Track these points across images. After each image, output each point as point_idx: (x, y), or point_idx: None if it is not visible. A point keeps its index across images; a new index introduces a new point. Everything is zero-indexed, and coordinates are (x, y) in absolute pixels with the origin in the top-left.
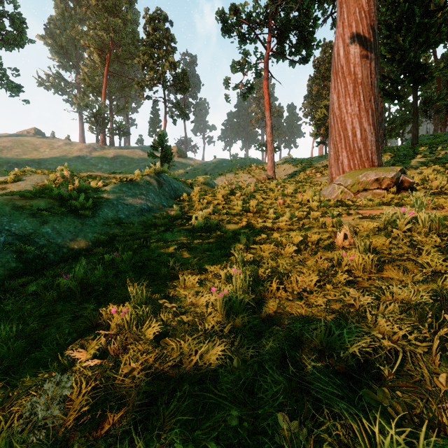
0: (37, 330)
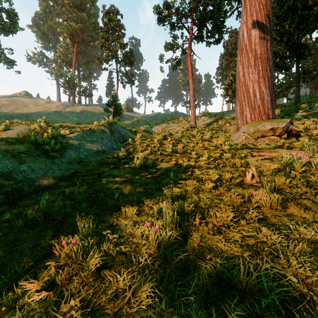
0: (3, 256)
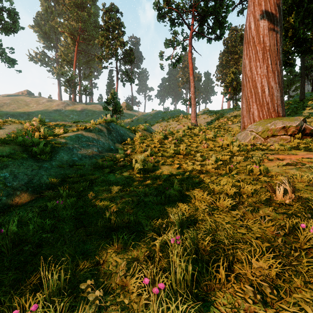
0: None
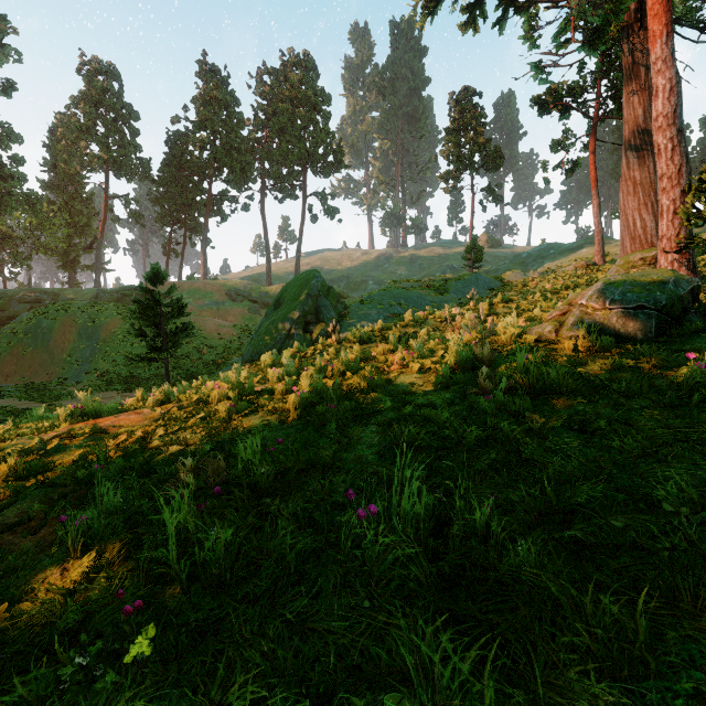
0: None
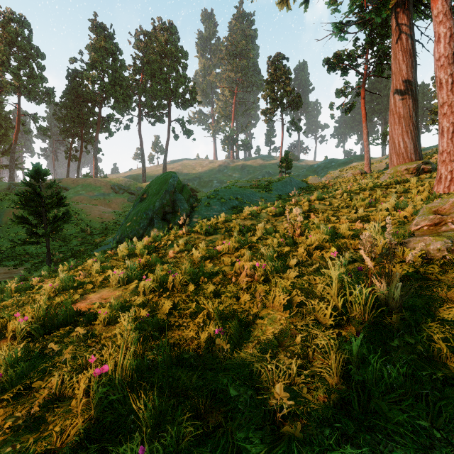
0: None
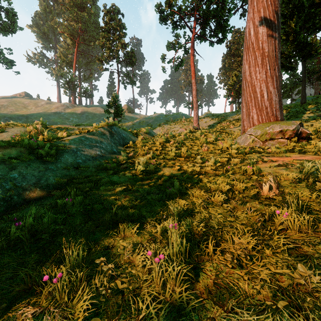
0: None
